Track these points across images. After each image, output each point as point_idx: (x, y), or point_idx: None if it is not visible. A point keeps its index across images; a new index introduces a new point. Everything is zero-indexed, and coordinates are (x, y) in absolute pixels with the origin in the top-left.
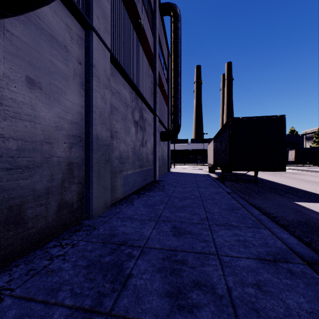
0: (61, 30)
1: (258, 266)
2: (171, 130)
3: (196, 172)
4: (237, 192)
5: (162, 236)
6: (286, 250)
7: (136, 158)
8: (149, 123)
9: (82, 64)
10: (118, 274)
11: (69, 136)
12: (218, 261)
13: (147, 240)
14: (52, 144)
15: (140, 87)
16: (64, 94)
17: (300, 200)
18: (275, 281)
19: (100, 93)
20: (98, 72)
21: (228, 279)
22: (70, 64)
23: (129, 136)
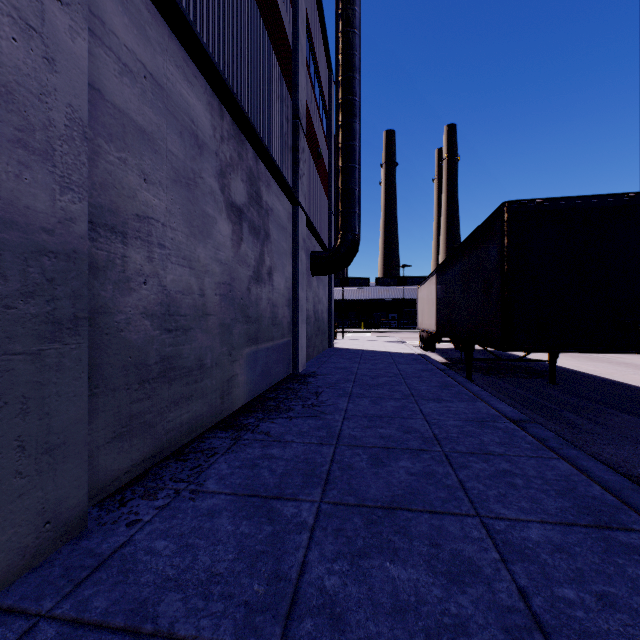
0: None
1: None
2: (336, 248)
3: (394, 348)
4: (523, 411)
5: None
6: None
7: (236, 314)
8: (279, 223)
9: None
10: None
11: None
12: None
13: None
14: None
15: (250, 112)
16: None
17: None
18: None
19: None
20: None
21: None
22: None
23: (208, 246)
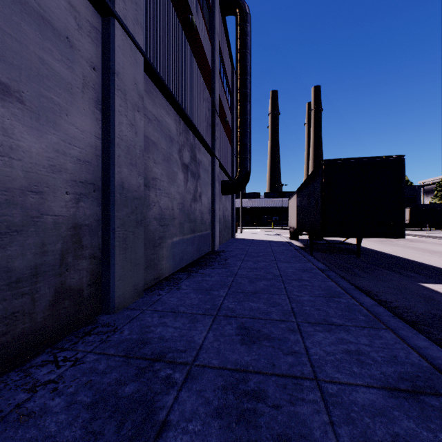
0: (59, 10)
1: (390, 403)
2: (236, 178)
3: (272, 238)
4: (333, 268)
5: (223, 343)
6: (430, 371)
7: (185, 218)
8: (205, 168)
9: (98, 70)
10: (144, 423)
11: (75, 182)
12: (318, 394)
13: (199, 352)
14: (44, 194)
15: (191, 115)
16: (65, 114)
17: (428, 281)
18: (425, 437)
19: (127, 117)
20: (124, 83)
21: (341, 433)
22: (77, 67)
23: (174, 186)
